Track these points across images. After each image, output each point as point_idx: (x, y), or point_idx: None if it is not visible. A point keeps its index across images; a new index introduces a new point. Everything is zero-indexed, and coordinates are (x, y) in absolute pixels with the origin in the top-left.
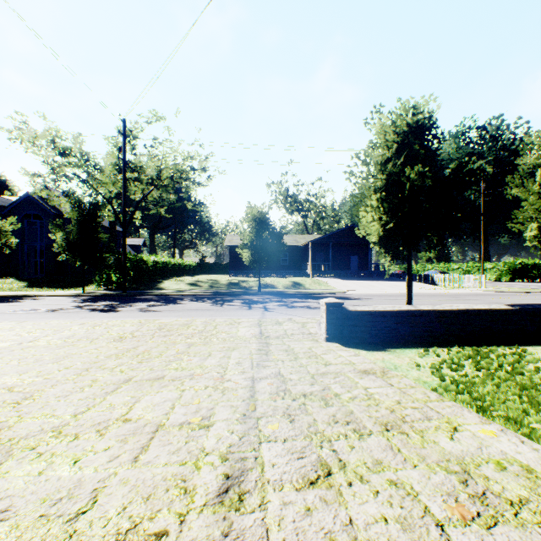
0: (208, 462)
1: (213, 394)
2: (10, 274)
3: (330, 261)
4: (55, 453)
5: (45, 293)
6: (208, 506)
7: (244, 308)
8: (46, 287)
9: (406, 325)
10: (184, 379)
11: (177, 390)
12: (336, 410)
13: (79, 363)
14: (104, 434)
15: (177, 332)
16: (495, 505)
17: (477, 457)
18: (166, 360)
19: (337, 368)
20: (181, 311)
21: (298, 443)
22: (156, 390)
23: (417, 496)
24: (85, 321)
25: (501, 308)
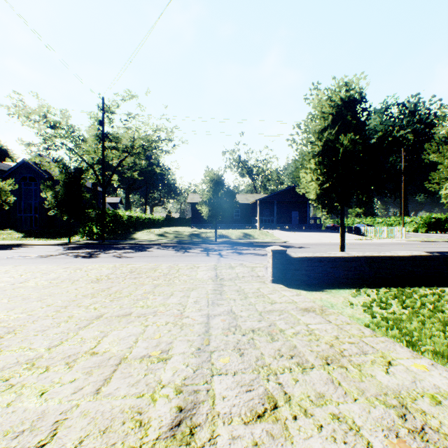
0: (163, 395)
1: (172, 329)
2: (10, 226)
3: (275, 216)
4: (25, 385)
5: (37, 242)
6: (160, 440)
7: (203, 254)
8: (39, 237)
9: (340, 269)
10: (148, 316)
11: (142, 326)
12: (281, 344)
13: (59, 301)
14: (72, 367)
15: (146, 275)
16: (435, 441)
17: (412, 391)
18: (135, 299)
19: (282, 306)
20: (150, 257)
21: (247, 376)
22: (123, 325)
23: (359, 431)
24: (69, 265)
25: (422, 255)
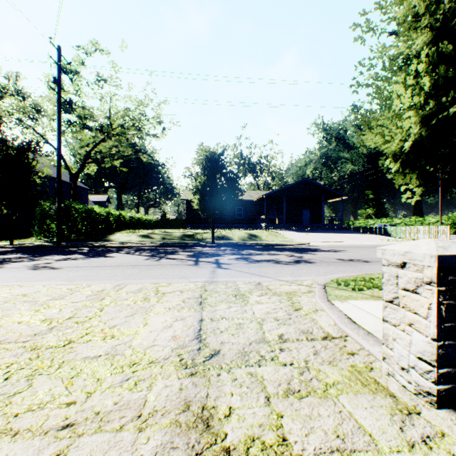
0: None
1: None
2: None
3: (285, 214)
4: None
5: None
6: None
7: (188, 262)
8: None
9: None
10: None
11: None
12: None
13: None
14: None
15: None
16: None
17: None
18: None
19: None
20: (91, 268)
21: None
22: None
23: None
24: None
25: None
